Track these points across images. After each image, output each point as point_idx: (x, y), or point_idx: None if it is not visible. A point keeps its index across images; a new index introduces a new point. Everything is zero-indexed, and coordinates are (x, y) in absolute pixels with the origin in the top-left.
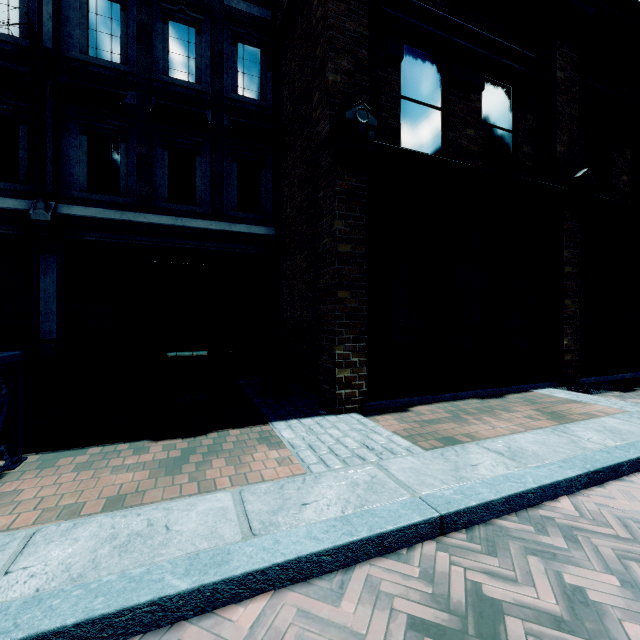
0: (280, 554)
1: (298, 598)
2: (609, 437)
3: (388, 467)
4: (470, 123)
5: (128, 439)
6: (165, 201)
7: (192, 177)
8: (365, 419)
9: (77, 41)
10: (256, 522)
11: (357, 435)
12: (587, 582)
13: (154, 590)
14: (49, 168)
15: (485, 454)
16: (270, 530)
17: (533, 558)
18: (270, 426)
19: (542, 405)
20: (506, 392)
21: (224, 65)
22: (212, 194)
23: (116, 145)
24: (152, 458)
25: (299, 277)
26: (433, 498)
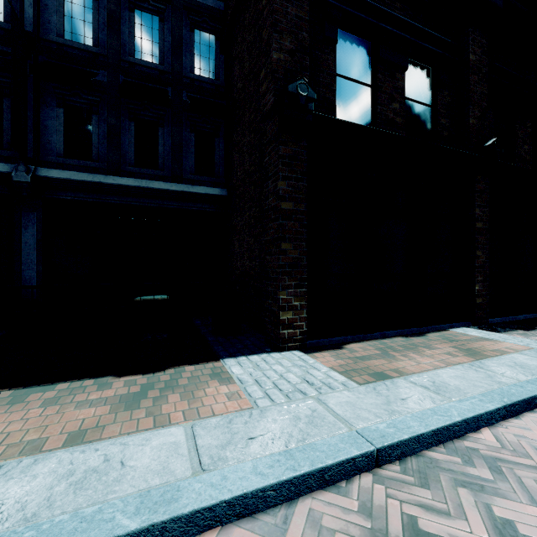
0: (227, 490)
1: (244, 534)
2: (520, 372)
3: (327, 401)
4: (396, 98)
5: (94, 375)
6: (132, 166)
7: (155, 145)
8: (305, 356)
9: (54, 26)
10: (206, 457)
11: (298, 371)
12: (515, 515)
13: (104, 531)
14: (29, 136)
15: (413, 388)
16: (218, 465)
17: (463, 490)
18: (221, 362)
19: (458, 342)
20: (427, 331)
21: (183, 49)
22: (173, 160)
23: (89, 117)
24: (114, 393)
25: (248, 231)
26: (369, 432)
